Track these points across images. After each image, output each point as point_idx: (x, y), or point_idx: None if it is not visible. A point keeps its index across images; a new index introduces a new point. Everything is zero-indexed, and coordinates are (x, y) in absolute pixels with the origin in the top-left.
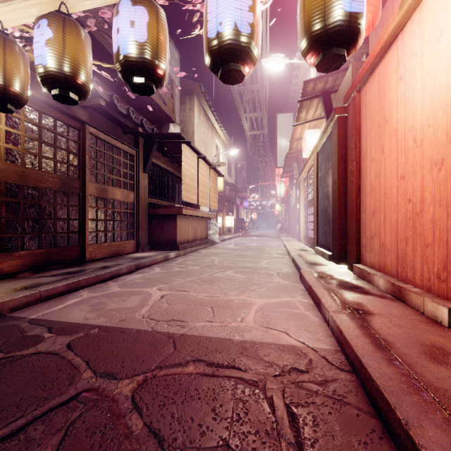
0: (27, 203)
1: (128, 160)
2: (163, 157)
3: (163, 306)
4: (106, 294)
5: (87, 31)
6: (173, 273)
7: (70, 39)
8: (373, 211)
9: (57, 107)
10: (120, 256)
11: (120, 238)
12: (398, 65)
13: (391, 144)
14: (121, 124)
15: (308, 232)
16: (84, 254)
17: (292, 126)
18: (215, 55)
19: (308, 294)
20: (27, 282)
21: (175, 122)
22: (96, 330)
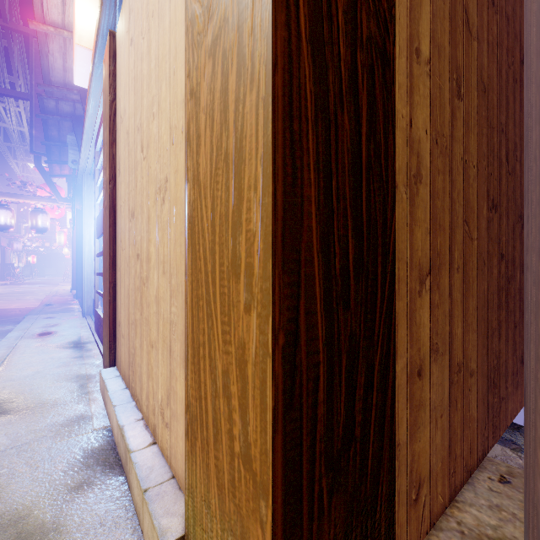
0: None
1: None
2: None
3: None
4: None
5: None
6: None
7: None
8: None
9: None
10: None
11: None
12: None
13: None
14: None
15: None
16: None
17: None
18: None
19: None
20: None
21: None
22: None
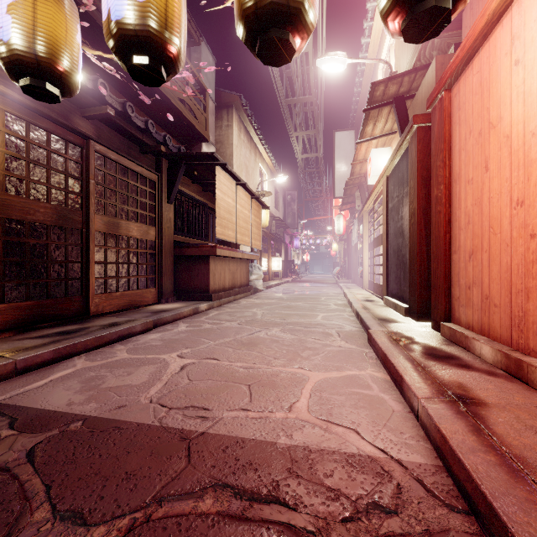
0: (9, 241)
1: (148, 187)
2: (193, 184)
3: (182, 382)
4: (107, 363)
5: (82, 9)
6: (201, 331)
7: (43, 4)
8: (470, 251)
9: (50, 116)
10: (136, 308)
11: (136, 286)
12: (512, 44)
13: (500, 157)
14: (138, 141)
15: (374, 277)
16: (88, 307)
17: (353, 147)
18: (250, 16)
19: (381, 365)
20: (2, 347)
21: (208, 142)
22: (78, 425)
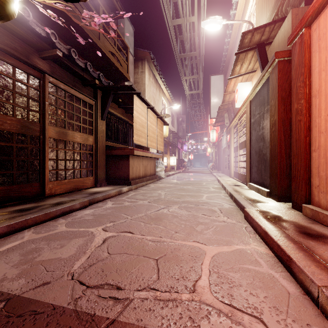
0: None
1: (87, 108)
2: (119, 108)
3: (102, 256)
4: (48, 235)
5: None
6: (122, 208)
7: None
8: None
9: (14, 55)
10: (79, 190)
11: (79, 175)
12: None
13: None
14: (80, 77)
15: (238, 169)
16: (44, 190)
17: (222, 85)
18: None
19: (261, 240)
20: None
21: (129, 81)
22: None
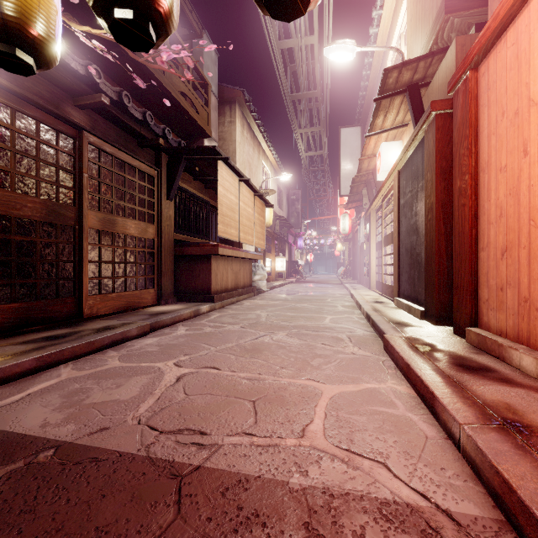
0: None
1: (146, 182)
2: (194, 181)
3: (177, 397)
4: (96, 372)
5: None
6: (201, 335)
7: None
8: (503, 248)
9: (39, 103)
10: (134, 310)
11: (134, 286)
12: None
13: None
14: (136, 134)
15: (383, 277)
16: (81, 309)
17: (359, 143)
18: None
19: (403, 376)
20: None
21: (210, 137)
22: (48, 454)
